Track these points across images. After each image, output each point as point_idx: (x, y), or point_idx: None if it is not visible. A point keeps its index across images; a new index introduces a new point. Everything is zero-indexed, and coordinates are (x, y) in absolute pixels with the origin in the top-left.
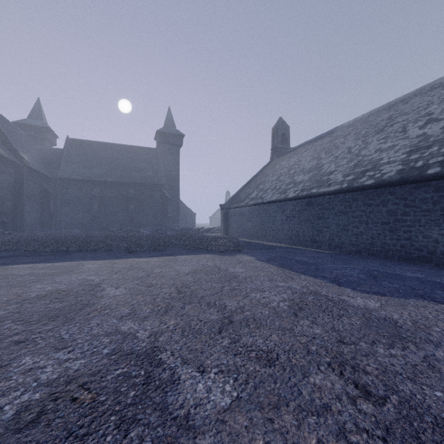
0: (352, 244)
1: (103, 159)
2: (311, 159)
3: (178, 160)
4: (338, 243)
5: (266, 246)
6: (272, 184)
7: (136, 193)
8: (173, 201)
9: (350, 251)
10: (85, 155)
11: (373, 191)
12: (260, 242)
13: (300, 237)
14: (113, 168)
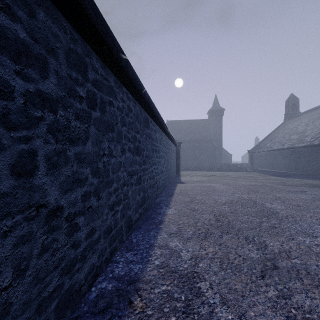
0: (310, 170)
1: (182, 129)
2: (304, 125)
3: (221, 124)
4: (305, 169)
5: (270, 171)
6: (279, 139)
7: (198, 145)
8: (218, 148)
9: (310, 173)
10: (174, 128)
11: (318, 147)
12: (269, 170)
13: (289, 167)
14: (187, 133)
